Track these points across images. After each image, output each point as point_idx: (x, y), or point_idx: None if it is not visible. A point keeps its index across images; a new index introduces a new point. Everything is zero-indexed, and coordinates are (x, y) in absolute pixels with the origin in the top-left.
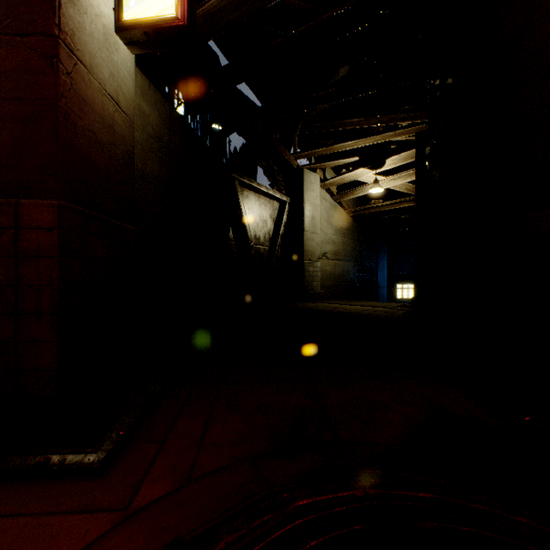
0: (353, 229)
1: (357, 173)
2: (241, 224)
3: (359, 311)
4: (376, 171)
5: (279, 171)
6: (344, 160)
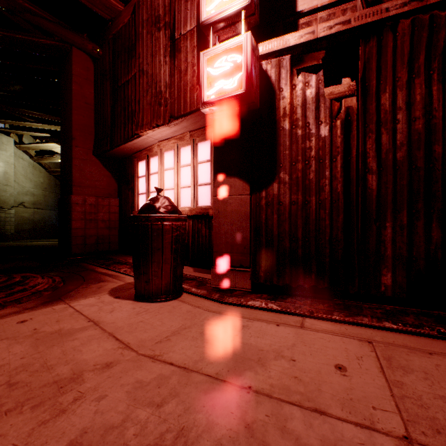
0: (56, 185)
1: (51, 145)
2: None
3: (40, 244)
4: None
5: None
6: (37, 133)
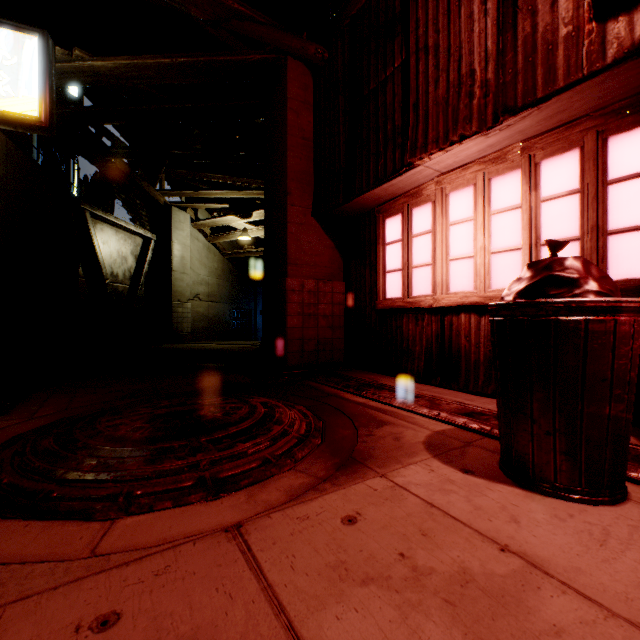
0: (230, 271)
1: (229, 219)
2: (93, 260)
3: (223, 348)
4: (246, 220)
5: (143, 205)
6: (215, 205)
